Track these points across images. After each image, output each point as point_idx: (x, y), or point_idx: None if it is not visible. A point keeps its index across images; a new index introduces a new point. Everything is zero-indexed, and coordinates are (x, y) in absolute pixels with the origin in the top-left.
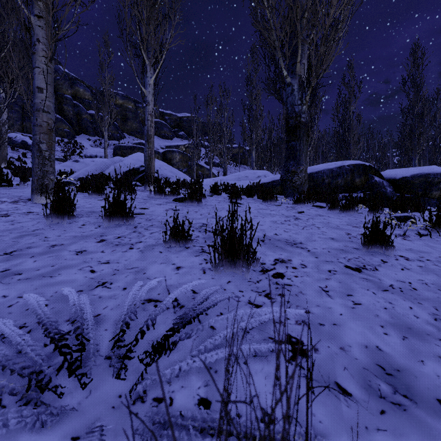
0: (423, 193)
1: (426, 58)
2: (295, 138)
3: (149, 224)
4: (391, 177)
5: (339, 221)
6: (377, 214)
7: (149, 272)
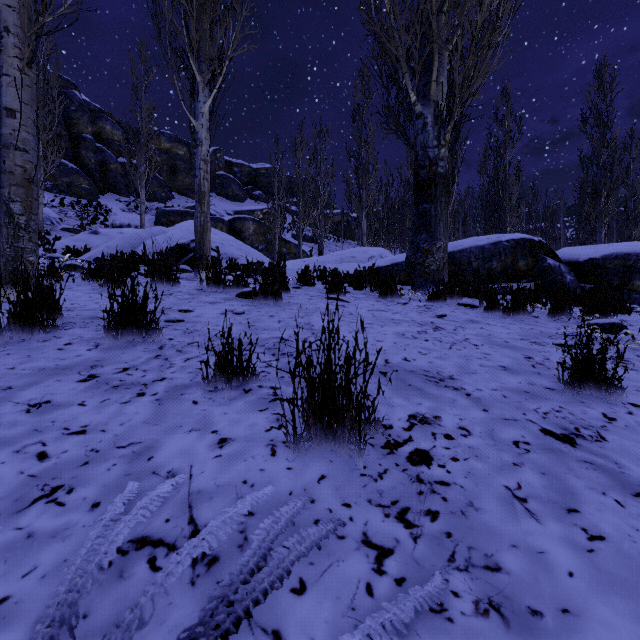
0: (620, 284)
1: (617, 84)
2: (428, 199)
3: (188, 342)
4: (572, 259)
5: (506, 332)
6: (562, 319)
7: (161, 455)
